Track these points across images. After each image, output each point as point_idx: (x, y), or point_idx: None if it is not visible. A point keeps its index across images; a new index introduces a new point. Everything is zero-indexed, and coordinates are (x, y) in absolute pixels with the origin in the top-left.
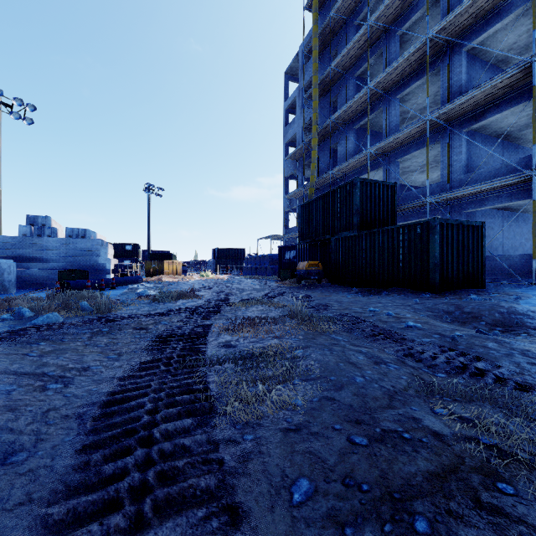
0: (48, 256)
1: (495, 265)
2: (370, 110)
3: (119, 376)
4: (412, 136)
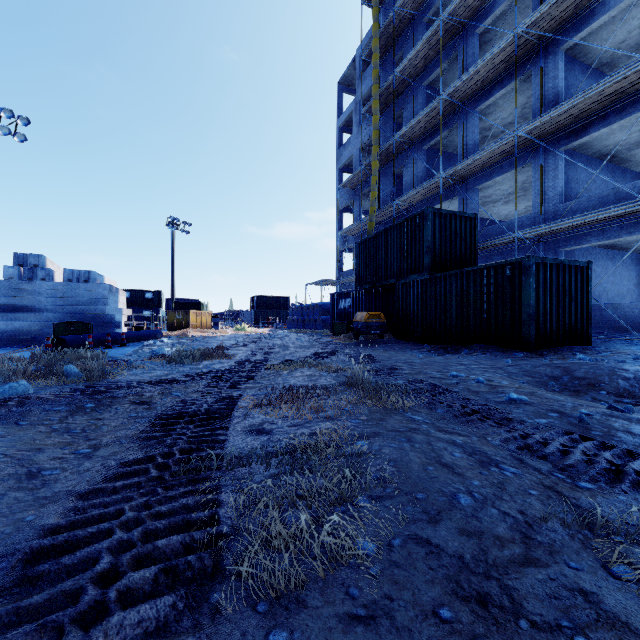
0: (42, 305)
1: (600, 316)
2: (443, 127)
3: (81, 489)
4: (496, 157)
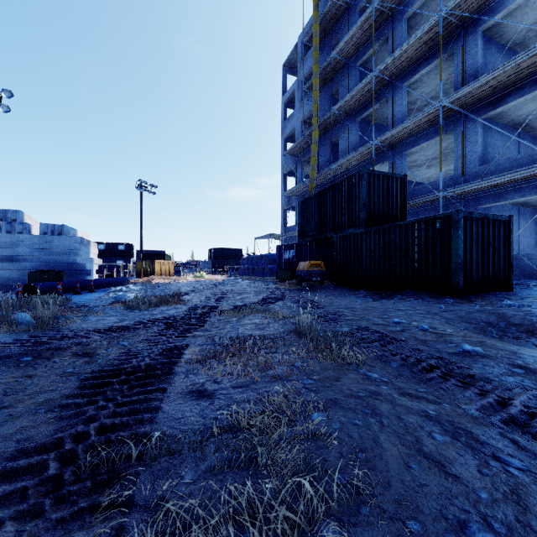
0: (20, 255)
1: (516, 265)
2: (375, 100)
3: None
4: (422, 126)
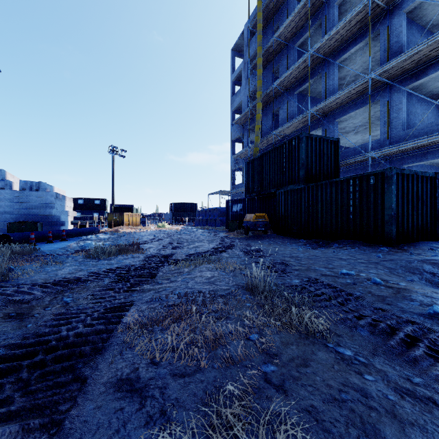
0: (2, 208)
1: None
2: (310, 76)
3: None
4: (352, 96)
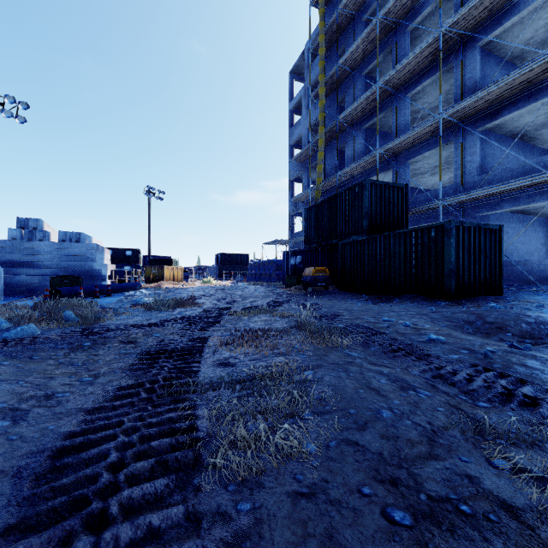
0: (40, 261)
1: (511, 270)
2: (379, 110)
3: (88, 407)
4: (423, 136)
